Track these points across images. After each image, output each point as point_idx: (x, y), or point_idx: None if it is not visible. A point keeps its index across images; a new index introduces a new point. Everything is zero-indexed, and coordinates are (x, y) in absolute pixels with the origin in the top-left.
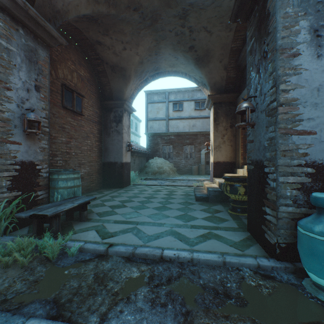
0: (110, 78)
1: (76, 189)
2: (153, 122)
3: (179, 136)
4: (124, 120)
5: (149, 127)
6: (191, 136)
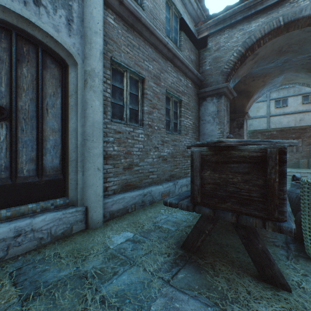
0: (236, 99)
1: None
2: (252, 120)
3: (283, 131)
4: (244, 126)
5: (248, 125)
6: (297, 131)
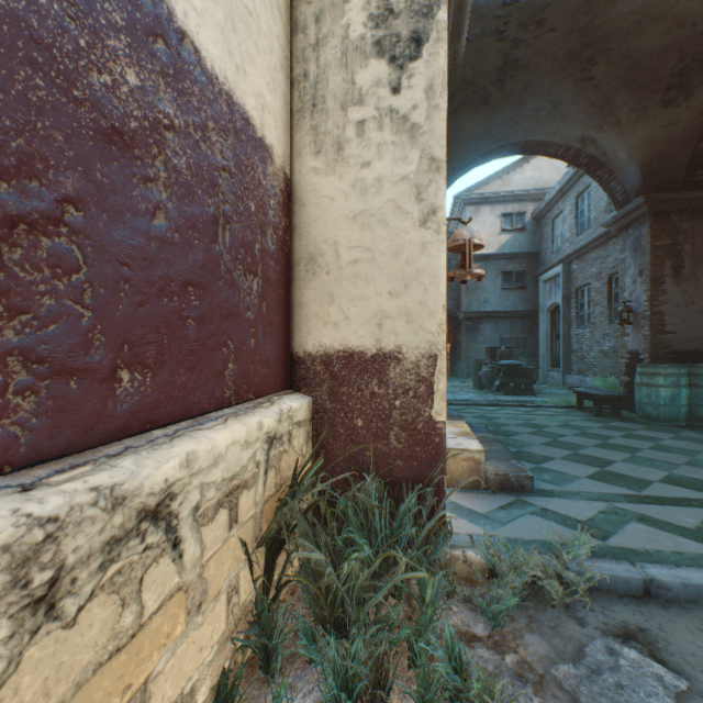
0: None
1: (635, 387)
2: None
3: None
4: None
5: None
6: None
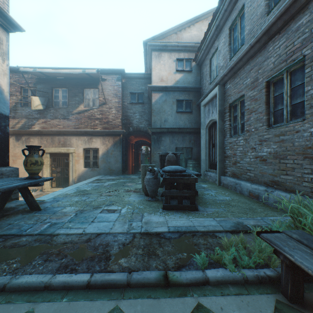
0: None
1: None
2: None
3: None
4: None
5: None
6: None
